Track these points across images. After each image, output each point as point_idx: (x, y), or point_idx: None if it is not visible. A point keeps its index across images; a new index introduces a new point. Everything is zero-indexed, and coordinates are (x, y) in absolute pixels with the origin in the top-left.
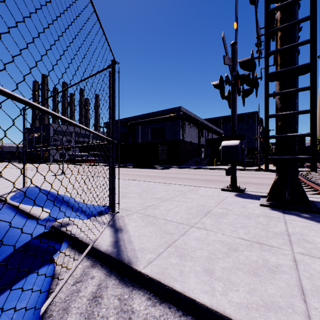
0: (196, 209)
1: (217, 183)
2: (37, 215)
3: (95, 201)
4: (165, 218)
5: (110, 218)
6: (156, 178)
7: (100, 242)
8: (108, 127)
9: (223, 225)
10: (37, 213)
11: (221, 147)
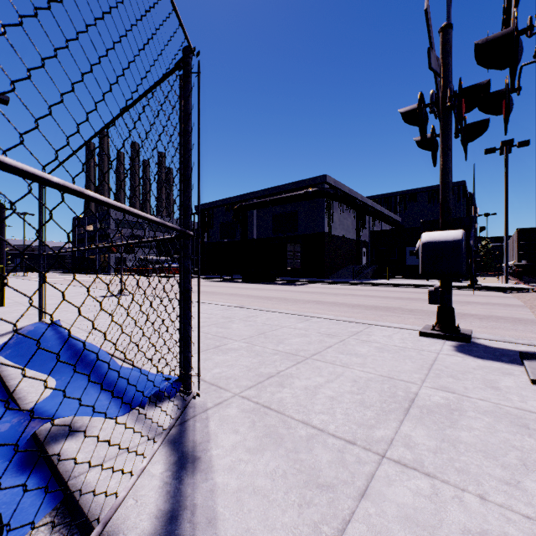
0: (379, 389)
1: (400, 314)
2: (21, 397)
3: (157, 358)
4: (308, 420)
5: (175, 416)
6: (283, 303)
7: (125, 518)
8: (201, 214)
9: (469, 456)
10: (24, 391)
11: (420, 245)
